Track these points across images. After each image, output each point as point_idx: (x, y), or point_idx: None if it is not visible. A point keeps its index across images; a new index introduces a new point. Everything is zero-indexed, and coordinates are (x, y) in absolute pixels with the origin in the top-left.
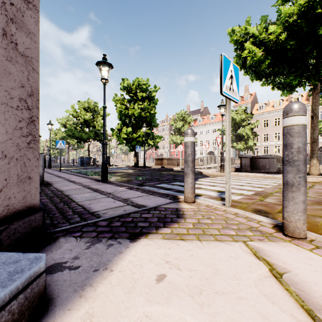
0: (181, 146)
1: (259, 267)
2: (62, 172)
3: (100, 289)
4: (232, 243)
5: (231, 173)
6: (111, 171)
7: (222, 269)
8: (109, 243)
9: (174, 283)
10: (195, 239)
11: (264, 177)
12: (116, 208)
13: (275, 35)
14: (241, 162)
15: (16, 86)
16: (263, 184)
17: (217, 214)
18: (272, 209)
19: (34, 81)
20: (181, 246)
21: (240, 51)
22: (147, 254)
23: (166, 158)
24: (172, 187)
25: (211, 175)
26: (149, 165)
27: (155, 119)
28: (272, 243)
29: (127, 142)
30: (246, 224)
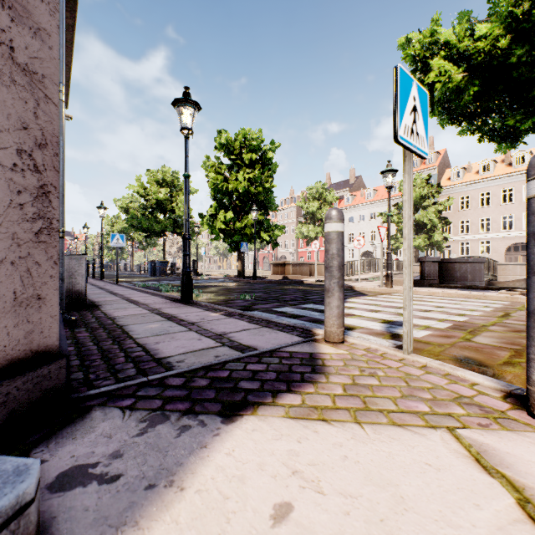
0: (317, 242)
1: (494, 494)
2: (120, 285)
3: (154, 534)
4: (425, 431)
5: None
6: (199, 284)
7: (412, 496)
8: (183, 424)
9: (311, 527)
10: (350, 419)
11: (465, 296)
12: (203, 350)
13: (488, 41)
14: (423, 270)
15: (12, 127)
16: (465, 309)
17: (387, 366)
18: (492, 357)
19: (49, 120)
20: (322, 436)
21: (422, 74)
22: (255, 452)
23: (291, 263)
24: (301, 314)
25: (369, 293)
26: (263, 274)
27: (273, 198)
28: (510, 435)
29: (226, 235)
30: (448, 390)
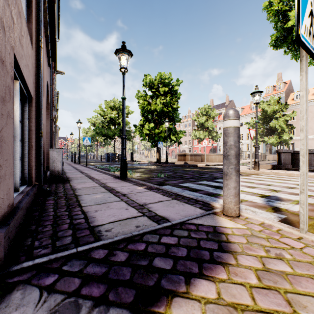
0: (206, 140)
1: None
2: (87, 167)
3: None
4: None
5: (268, 171)
6: (133, 167)
7: None
8: None
9: None
10: None
11: None
12: (127, 220)
13: None
14: (280, 158)
15: None
16: None
17: (290, 246)
18: None
19: None
20: None
21: (282, 23)
22: None
23: (189, 154)
24: (199, 188)
25: (242, 173)
26: (171, 161)
27: (178, 114)
28: None
29: (149, 137)
30: None
